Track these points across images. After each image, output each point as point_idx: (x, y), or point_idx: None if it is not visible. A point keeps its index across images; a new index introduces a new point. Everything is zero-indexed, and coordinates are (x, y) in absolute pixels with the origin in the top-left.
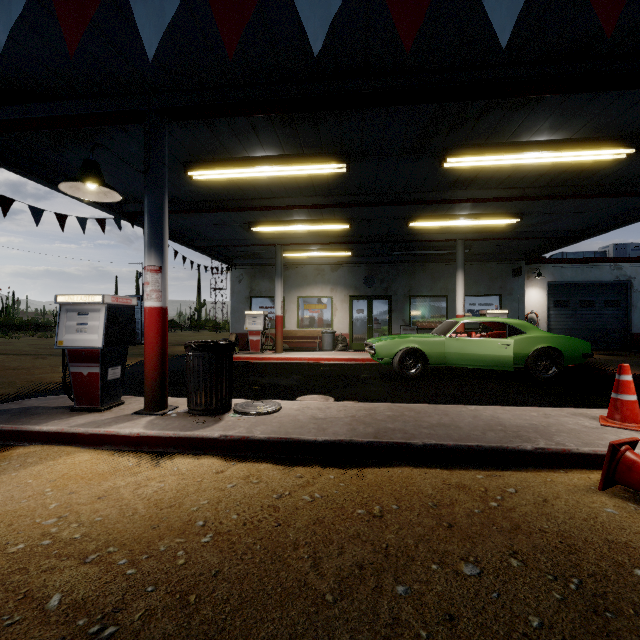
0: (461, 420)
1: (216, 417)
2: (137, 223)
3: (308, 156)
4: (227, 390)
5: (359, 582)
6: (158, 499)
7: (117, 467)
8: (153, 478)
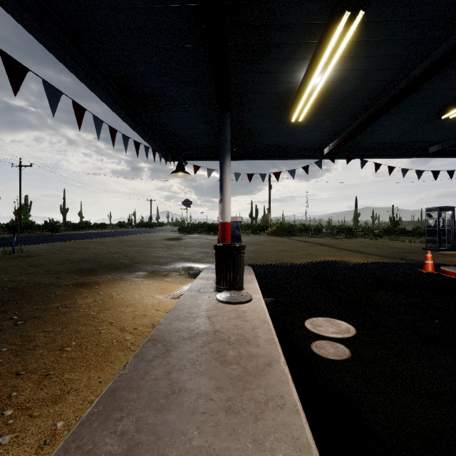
0: (194, 423)
1: (213, 292)
2: (341, 158)
3: (324, 40)
4: (224, 277)
5: (23, 340)
6: (135, 303)
7: (173, 294)
8: (158, 300)
